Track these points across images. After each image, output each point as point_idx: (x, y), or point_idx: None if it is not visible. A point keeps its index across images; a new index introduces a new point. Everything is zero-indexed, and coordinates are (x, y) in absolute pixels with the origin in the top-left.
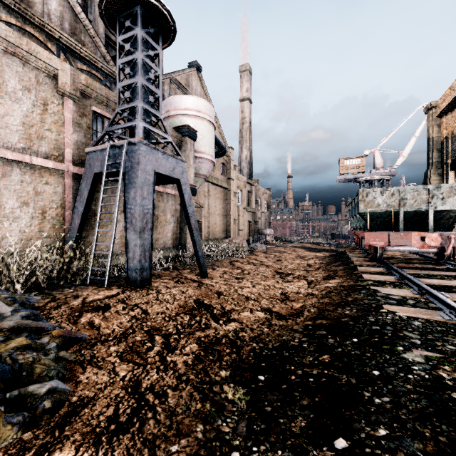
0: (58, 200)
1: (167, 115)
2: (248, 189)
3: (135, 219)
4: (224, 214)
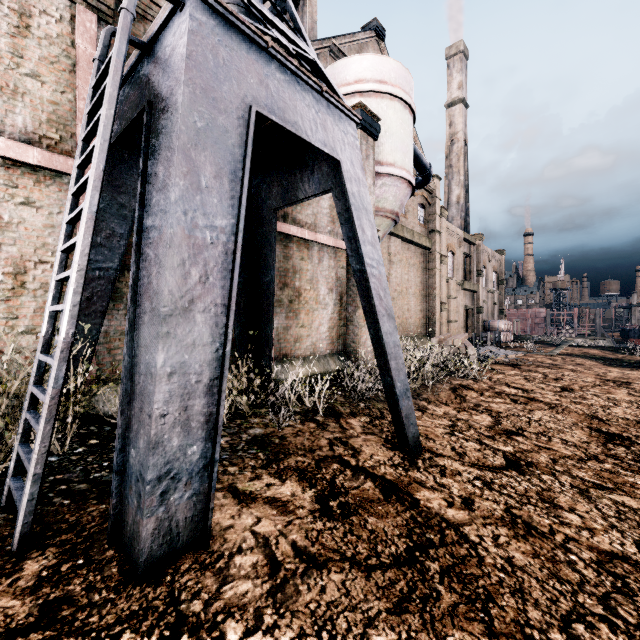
0: None
1: None
2: (464, 251)
3: (156, 263)
4: (424, 294)
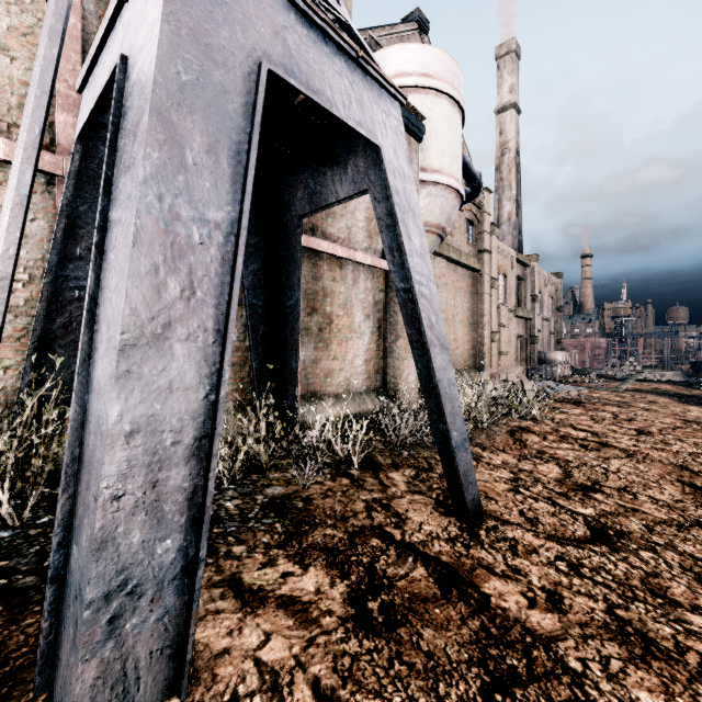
0: (36, 260)
1: None
2: (517, 274)
3: (117, 270)
4: (472, 322)
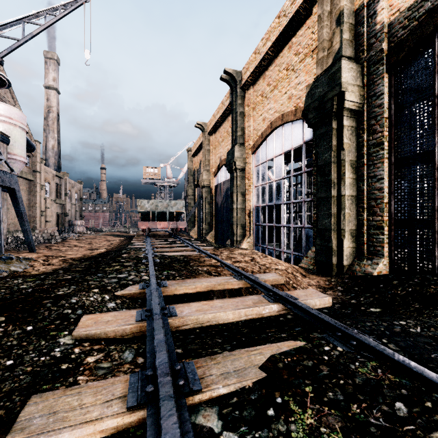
0: None
1: None
2: (57, 182)
3: None
4: (29, 206)
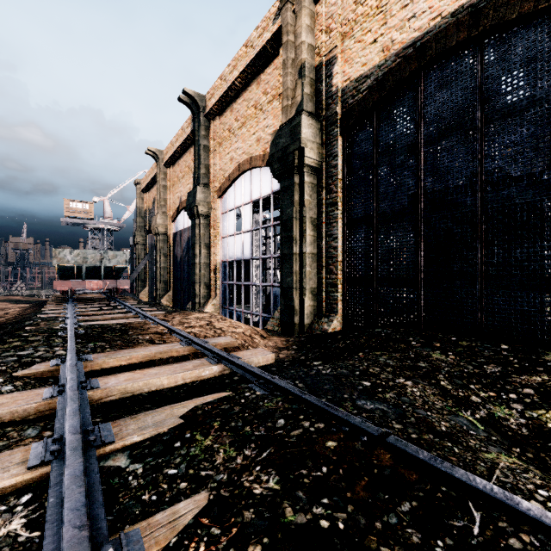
0: None
1: None
2: None
3: None
4: None
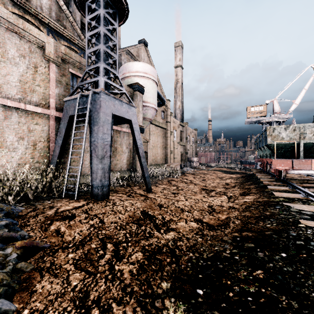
0: (45, 136)
1: (123, 77)
2: (180, 129)
3: (97, 148)
4: (164, 147)
